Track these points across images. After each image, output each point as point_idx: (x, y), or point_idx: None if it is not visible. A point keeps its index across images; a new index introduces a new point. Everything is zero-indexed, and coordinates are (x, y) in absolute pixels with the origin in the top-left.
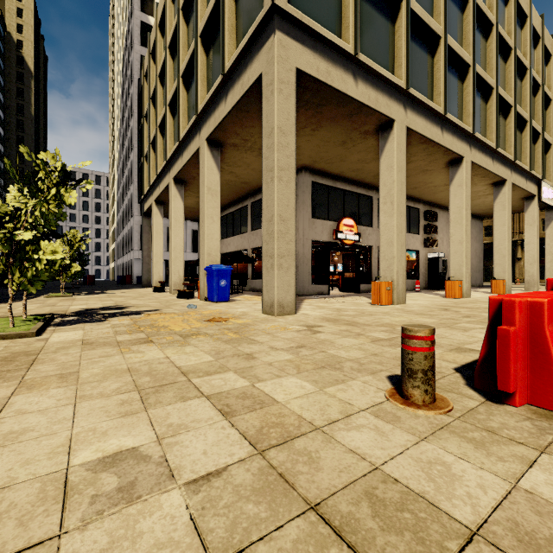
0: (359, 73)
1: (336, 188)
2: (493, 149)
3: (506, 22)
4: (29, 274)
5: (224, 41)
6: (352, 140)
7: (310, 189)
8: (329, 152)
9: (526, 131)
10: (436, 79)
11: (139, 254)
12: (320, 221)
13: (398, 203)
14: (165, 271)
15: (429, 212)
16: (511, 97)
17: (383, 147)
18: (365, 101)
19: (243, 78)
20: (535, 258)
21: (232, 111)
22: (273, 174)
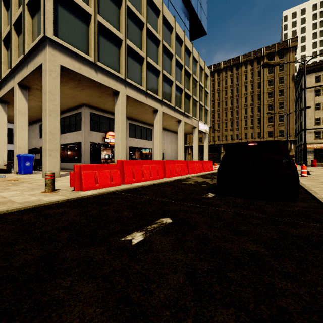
0: (98, 69)
1: (105, 116)
2: (173, 107)
3: (182, 54)
4: None
5: (24, 37)
6: (104, 96)
7: (89, 116)
8: (95, 99)
9: (191, 100)
10: (143, 75)
11: None
12: (95, 132)
13: (122, 128)
14: None
15: None
16: (183, 85)
17: (116, 102)
18: (102, 82)
19: (34, 60)
20: (196, 153)
21: (30, 74)
22: (46, 113)
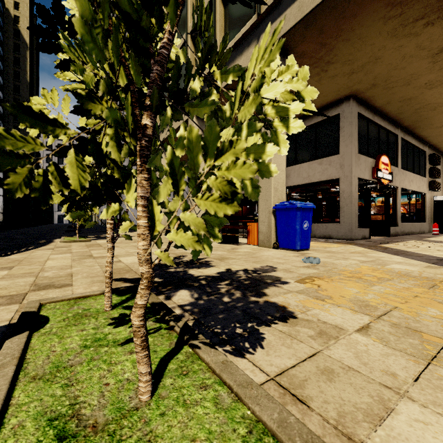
0: None
1: (373, 123)
2: None
3: None
4: None
5: None
6: None
7: (356, 121)
8: (405, 69)
9: None
10: None
11: None
12: (364, 157)
13: None
14: None
15: (436, 155)
16: None
17: None
18: None
19: None
20: None
21: None
22: None
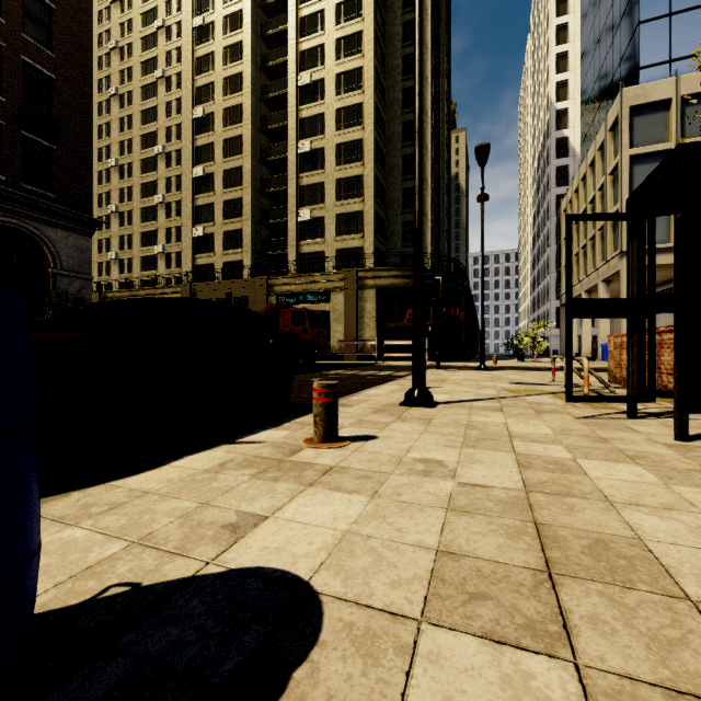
0: None
1: None
2: None
3: None
4: (542, 349)
5: (606, 246)
6: None
7: None
8: None
9: None
10: None
11: (554, 331)
12: None
13: None
14: (578, 345)
15: None
16: None
17: None
18: None
19: (614, 266)
20: None
21: (611, 275)
22: None
